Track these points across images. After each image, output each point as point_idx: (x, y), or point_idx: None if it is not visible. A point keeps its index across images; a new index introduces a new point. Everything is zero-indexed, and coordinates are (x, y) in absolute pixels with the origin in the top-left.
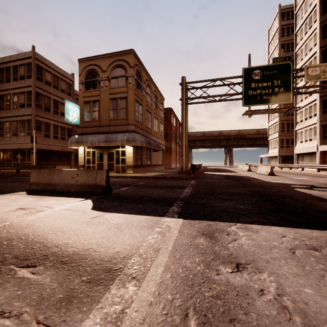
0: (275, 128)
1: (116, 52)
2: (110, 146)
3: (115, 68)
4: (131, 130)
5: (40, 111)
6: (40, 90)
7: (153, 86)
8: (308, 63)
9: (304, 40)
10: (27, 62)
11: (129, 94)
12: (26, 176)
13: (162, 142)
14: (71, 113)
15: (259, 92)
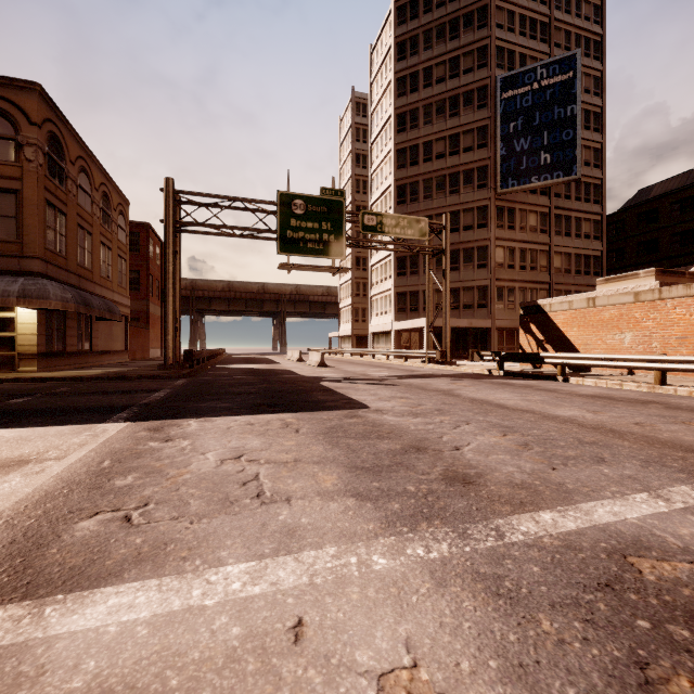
0: (348, 289)
1: None
2: None
3: None
4: (33, 270)
5: None
6: None
7: (98, 172)
8: (384, 197)
9: (380, 161)
10: None
11: (25, 186)
12: None
13: (124, 300)
14: None
15: (302, 236)
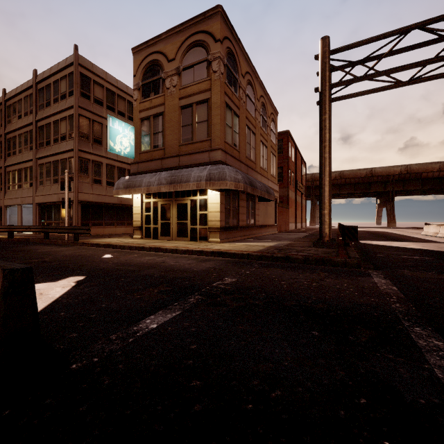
0: None
1: (191, 19)
2: (181, 192)
3: (189, 49)
4: (217, 159)
5: (86, 143)
6: (87, 112)
7: (259, 86)
8: None
9: None
10: (69, 71)
11: (212, 93)
12: (50, 243)
13: (275, 186)
14: (119, 139)
15: None
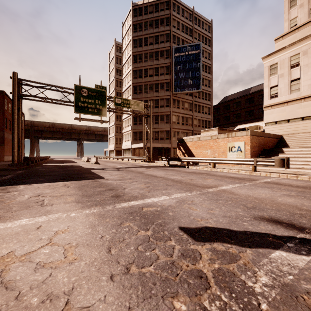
0: (113, 129)
1: None
2: None
3: None
4: None
5: None
6: None
7: None
8: (128, 90)
9: (126, 74)
10: None
11: None
12: None
13: None
14: None
15: (86, 105)
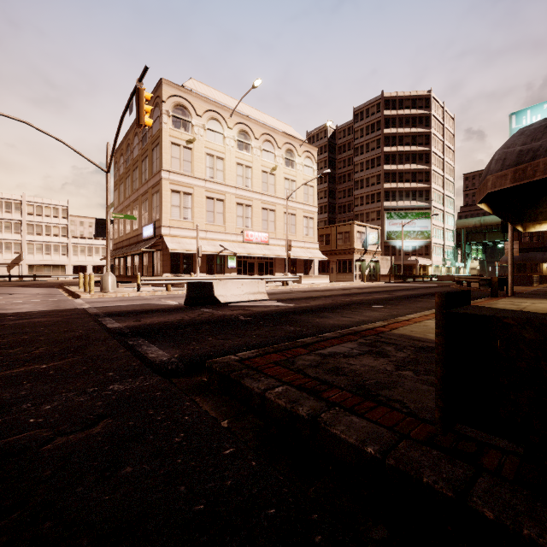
0: None
1: None
2: None
3: None
4: None
5: None
6: None
7: None
8: None
9: None
10: None
11: None
12: (479, 297)
13: None
14: None
15: None
